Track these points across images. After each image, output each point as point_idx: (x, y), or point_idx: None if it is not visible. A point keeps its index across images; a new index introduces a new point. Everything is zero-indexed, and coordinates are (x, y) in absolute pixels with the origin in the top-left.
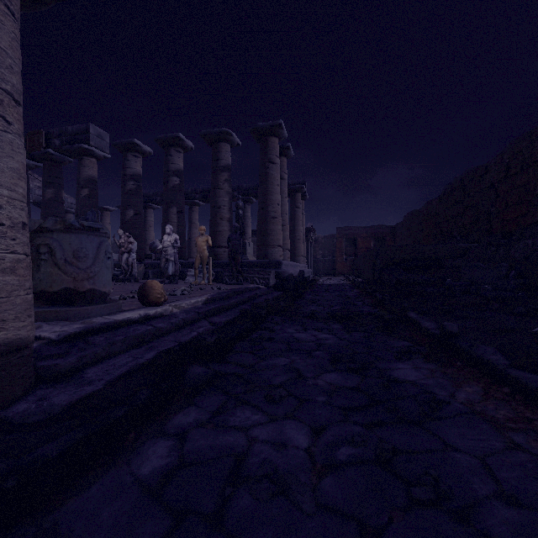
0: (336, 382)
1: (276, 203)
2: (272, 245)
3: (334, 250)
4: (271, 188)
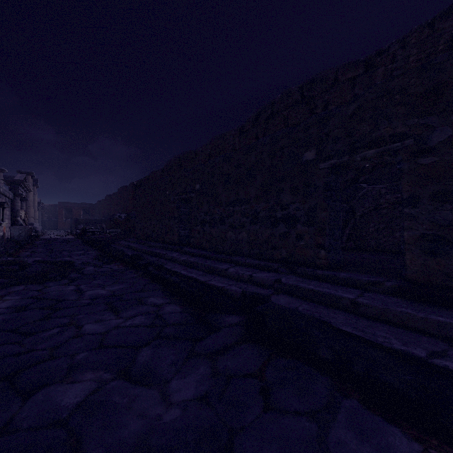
0: (57, 237)
1: (30, 201)
2: (29, 217)
3: (57, 214)
4: (28, 195)
